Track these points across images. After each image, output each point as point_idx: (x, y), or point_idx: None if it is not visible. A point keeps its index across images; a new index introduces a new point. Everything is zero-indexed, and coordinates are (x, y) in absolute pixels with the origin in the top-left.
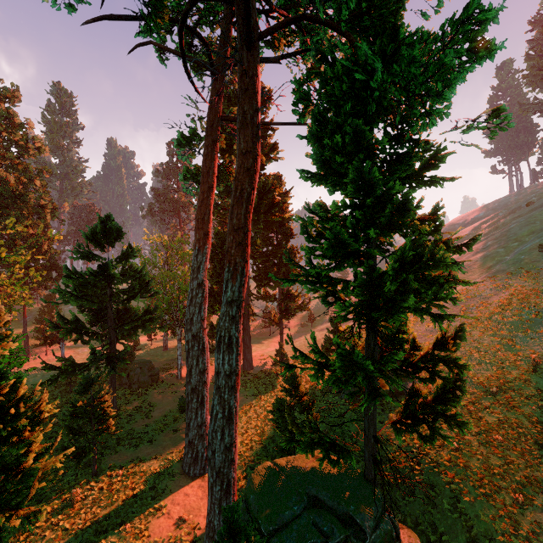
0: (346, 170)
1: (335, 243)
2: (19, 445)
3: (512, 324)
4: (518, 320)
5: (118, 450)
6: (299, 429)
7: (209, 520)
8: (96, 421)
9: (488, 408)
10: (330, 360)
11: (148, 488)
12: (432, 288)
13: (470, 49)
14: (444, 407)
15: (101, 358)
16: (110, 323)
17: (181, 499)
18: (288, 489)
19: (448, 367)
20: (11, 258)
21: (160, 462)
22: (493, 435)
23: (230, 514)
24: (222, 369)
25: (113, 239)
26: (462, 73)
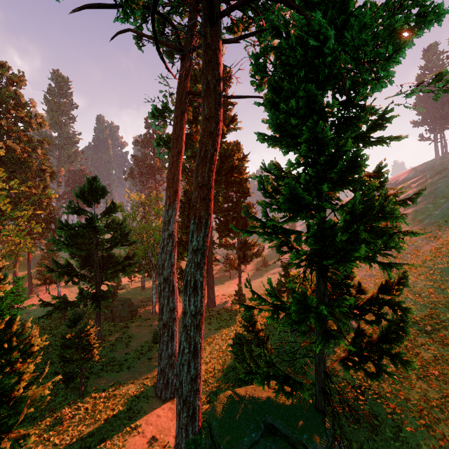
0: (300, 132)
1: (290, 197)
2: (11, 375)
3: (442, 270)
4: (448, 266)
5: (101, 375)
6: (256, 363)
7: (177, 442)
8: (82, 351)
9: (423, 345)
10: (284, 302)
11: (125, 409)
12: (381, 239)
13: (419, 14)
14: (388, 346)
15: (87, 297)
16: (96, 267)
17: (153, 420)
18: (247, 417)
19: (393, 310)
20: (15, 213)
21: (137, 387)
22: (430, 370)
23: (194, 447)
24: (188, 309)
25: (98, 197)
26: (412, 36)
